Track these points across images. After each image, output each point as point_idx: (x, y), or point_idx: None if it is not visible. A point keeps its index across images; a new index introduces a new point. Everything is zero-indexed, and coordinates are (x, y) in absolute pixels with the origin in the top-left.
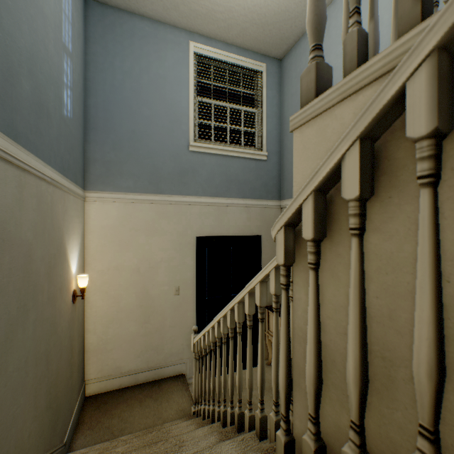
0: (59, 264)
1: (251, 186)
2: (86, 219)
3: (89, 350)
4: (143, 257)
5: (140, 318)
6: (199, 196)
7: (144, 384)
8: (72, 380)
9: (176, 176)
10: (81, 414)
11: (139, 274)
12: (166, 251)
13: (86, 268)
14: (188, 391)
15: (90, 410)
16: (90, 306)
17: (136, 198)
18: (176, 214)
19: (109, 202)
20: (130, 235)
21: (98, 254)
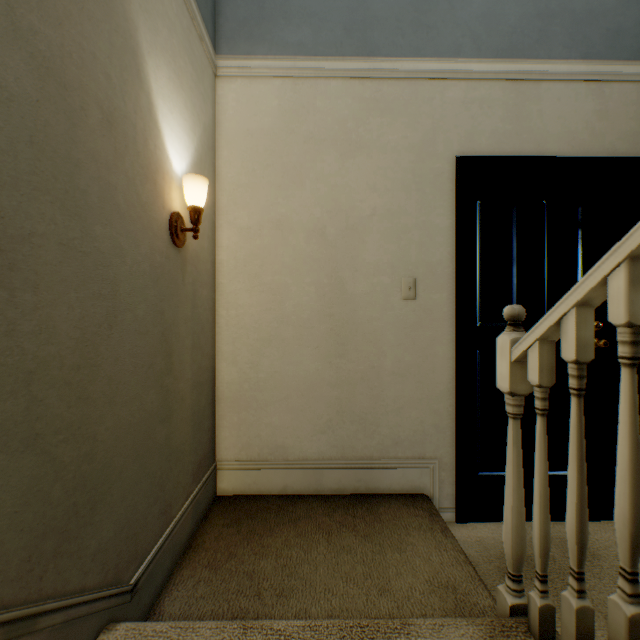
0: (97, 26)
1: (608, 25)
2: (217, 117)
3: (224, 398)
4: (332, 203)
5: (326, 345)
6: (464, 58)
7: (334, 496)
8: (166, 430)
9: (406, 12)
10: (199, 528)
11: (323, 242)
12: (383, 192)
13: (217, 221)
14: (449, 536)
15: (219, 524)
16: (225, 303)
17: (317, 68)
18: (406, 104)
19: (262, 79)
20: (305, 153)
21: (241, 192)
